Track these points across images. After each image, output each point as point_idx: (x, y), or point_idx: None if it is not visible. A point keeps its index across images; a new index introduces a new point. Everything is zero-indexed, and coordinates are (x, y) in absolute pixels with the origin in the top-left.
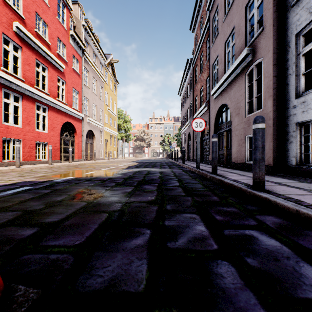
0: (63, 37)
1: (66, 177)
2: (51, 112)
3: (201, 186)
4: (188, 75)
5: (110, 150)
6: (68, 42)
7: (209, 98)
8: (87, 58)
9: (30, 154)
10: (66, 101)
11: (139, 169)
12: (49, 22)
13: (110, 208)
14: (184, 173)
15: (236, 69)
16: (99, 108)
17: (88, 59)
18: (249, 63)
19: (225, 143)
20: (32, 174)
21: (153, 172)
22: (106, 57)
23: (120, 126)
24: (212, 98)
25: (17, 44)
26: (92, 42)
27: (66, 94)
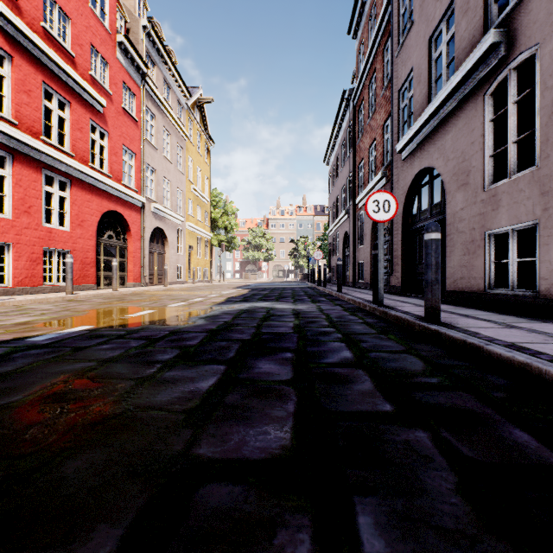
0: (102, 46)
1: (70, 328)
2: (78, 190)
3: (421, 366)
4: (345, 122)
5: (198, 266)
6: (112, 56)
7: (391, 159)
8: (151, 90)
9: (32, 273)
10: (109, 170)
11: (249, 304)
12: (73, 13)
13: (72, 549)
14: (350, 317)
15: (460, 88)
16: (175, 188)
17: (155, 92)
18: (497, 66)
19: None
20: (6, 317)
21: (279, 314)
22: (188, 91)
23: (217, 223)
24: (397, 160)
25: (1, 48)
26: (163, 61)
27: (108, 157)
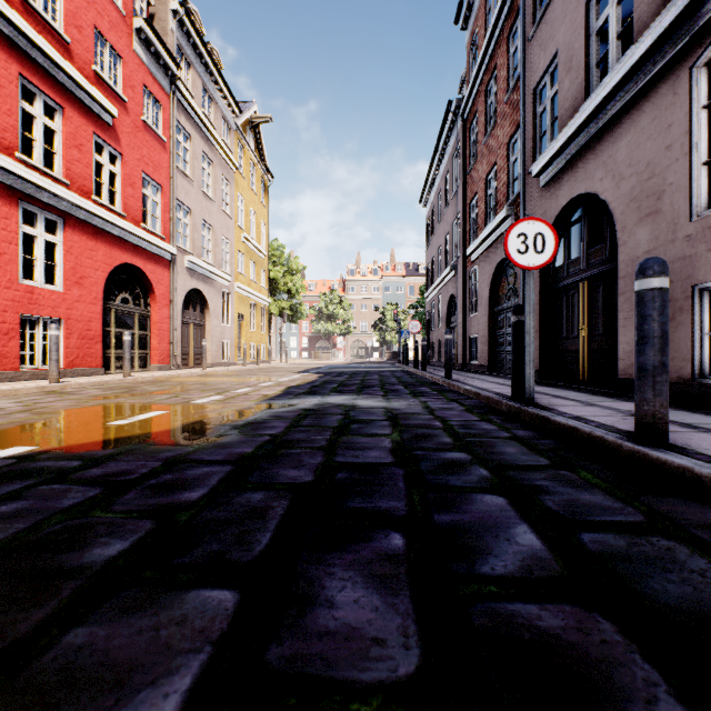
0: (112, 32)
1: None
2: (75, 233)
3: None
4: (450, 146)
5: (252, 343)
6: (127, 47)
7: (522, 188)
8: (185, 100)
9: (1, 352)
10: (123, 206)
11: (317, 400)
12: None
13: None
14: (484, 425)
15: (645, 63)
16: (220, 235)
17: (190, 103)
18: None
19: (585, 317)
20: None
21: (364, 418)
22: (238, 105)
23: (277, 285)
24: (532, 188)
25: None
26: (202, 61)
27: (122, 189)
